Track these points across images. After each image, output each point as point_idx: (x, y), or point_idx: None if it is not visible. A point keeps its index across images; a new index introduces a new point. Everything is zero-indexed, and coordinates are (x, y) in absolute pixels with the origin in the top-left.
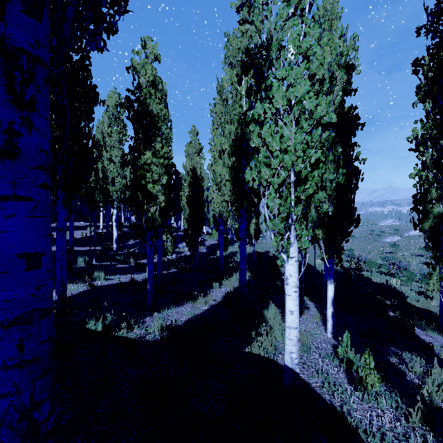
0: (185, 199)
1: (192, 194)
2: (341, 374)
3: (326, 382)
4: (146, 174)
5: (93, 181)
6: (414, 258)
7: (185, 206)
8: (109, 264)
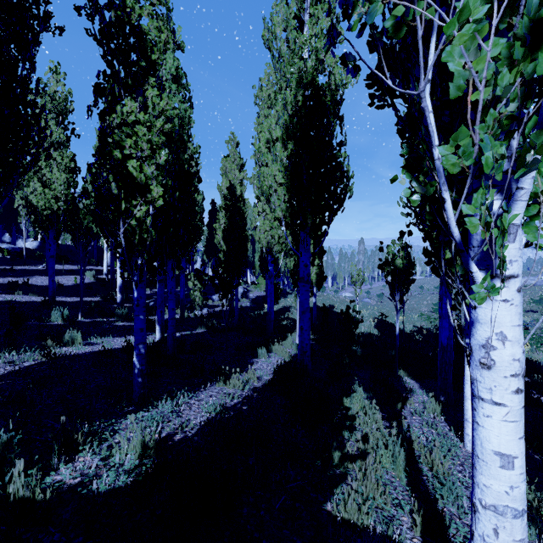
0: (221, 233)
1: (228, 223)
2: None
3: None
4: (124, 140)
5: (79, 196)
6: (524, 315)
7: (221, 243)
8: (103, 321)
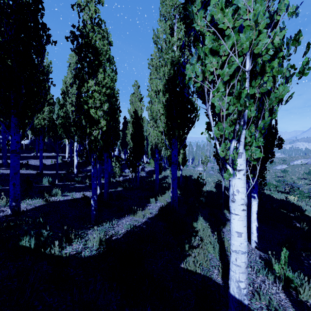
0: (130, 135)
1: (134, 131)
2: (281, 294)
3: (270, 307)
4: (88, 100)
5: (56, 118)
6: (299, 180)
7: (130, 141)
8: (68, 184)
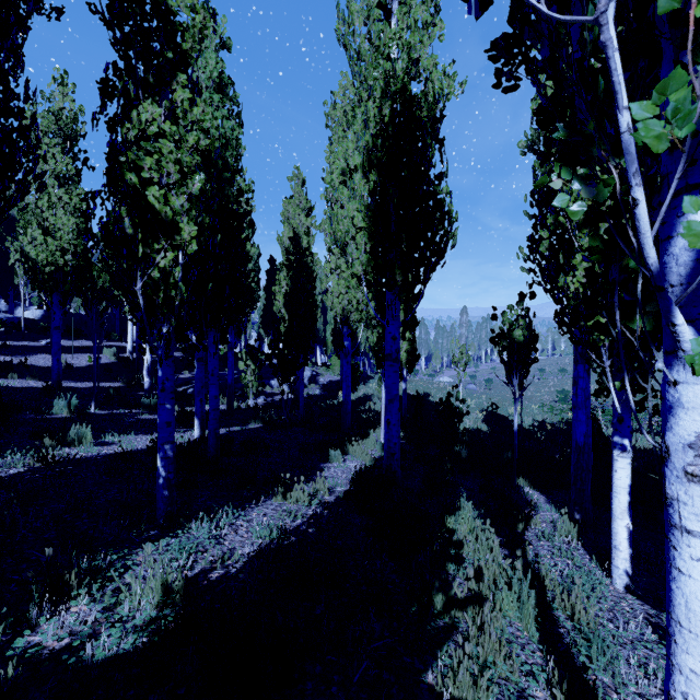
0: (282, 298)
1: (291, 284)
2: None
3: None
4: (141, 159)
5: (93, 247)
6: None
7: (282, 311)
8: (124, 414)
